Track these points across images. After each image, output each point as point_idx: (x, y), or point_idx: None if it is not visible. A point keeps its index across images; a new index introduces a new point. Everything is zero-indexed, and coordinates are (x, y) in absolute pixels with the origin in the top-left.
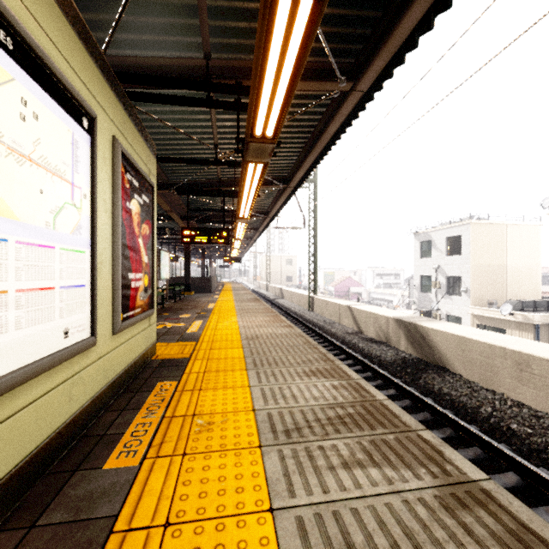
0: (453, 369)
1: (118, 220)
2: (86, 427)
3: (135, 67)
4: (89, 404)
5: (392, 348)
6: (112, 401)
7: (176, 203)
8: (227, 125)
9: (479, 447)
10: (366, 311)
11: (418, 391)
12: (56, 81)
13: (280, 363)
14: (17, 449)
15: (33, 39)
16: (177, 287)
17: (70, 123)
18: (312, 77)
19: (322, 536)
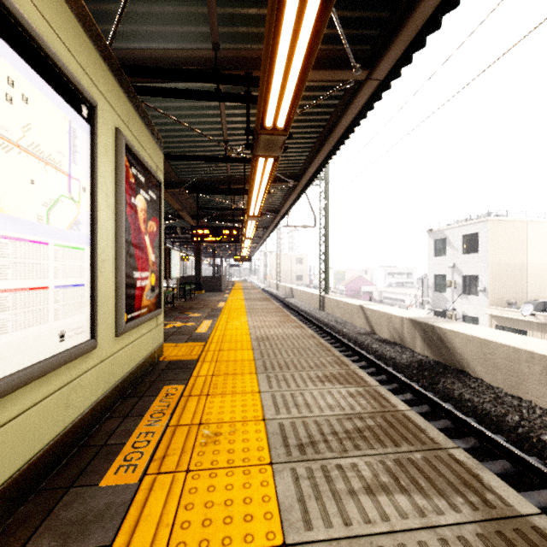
0: (474, 373)
1: (122, 215)
2: (85, 436)
3: (143, 60)
4: (89, 411)
5: (407, 350)
6: (116, 406)
7: (186, 202)
8: (237, 121)
9: (508, 460)
10: (379, 311)
11: (436, 396)
12: (50, 63)
13: (291, 366)
14: (3, 465)
15: (21, 12)
16: (187, 286)
17: (67, 109)
18: (325, 66)
19: None
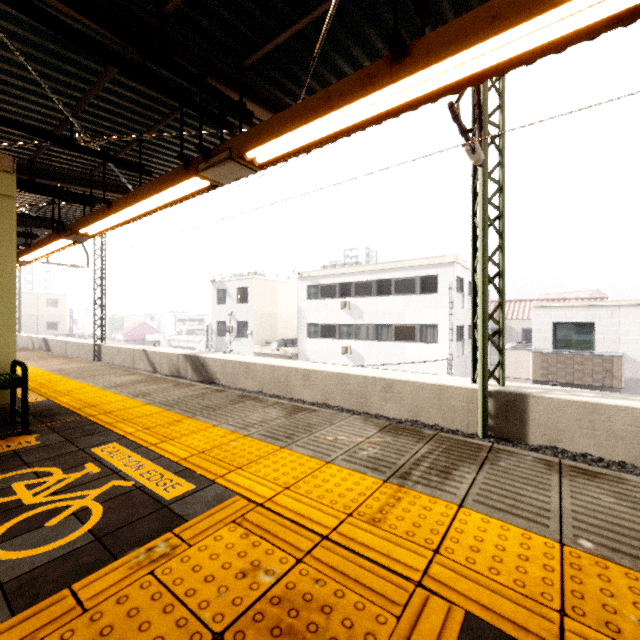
0: (219, 381)
1: None
2: None
3: None
4: None
5: (182, 378)
6: None
7: None
8: None
9: None
10: (161, 352)
11: None
12: None
13: (96, 375)
14: None
15: None
16: None
17: None
18: (118, 190)
19: (136, 393)
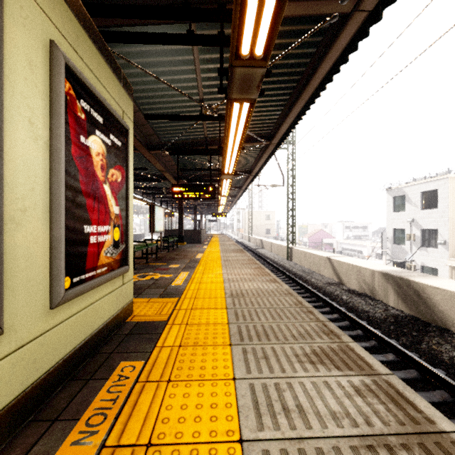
0: None
1: (60, 153)
2: None
3: (110, 0)
4: None
5: (379, 303)
6: (52, 396)
7: (169, 164)
8: (212, 77)
9: None
10: (348, 263)
11: (423, 358)
12: None
13: (271, 335)
14: None
15: None
16: (170, 239)
17: None
18: None
19: None
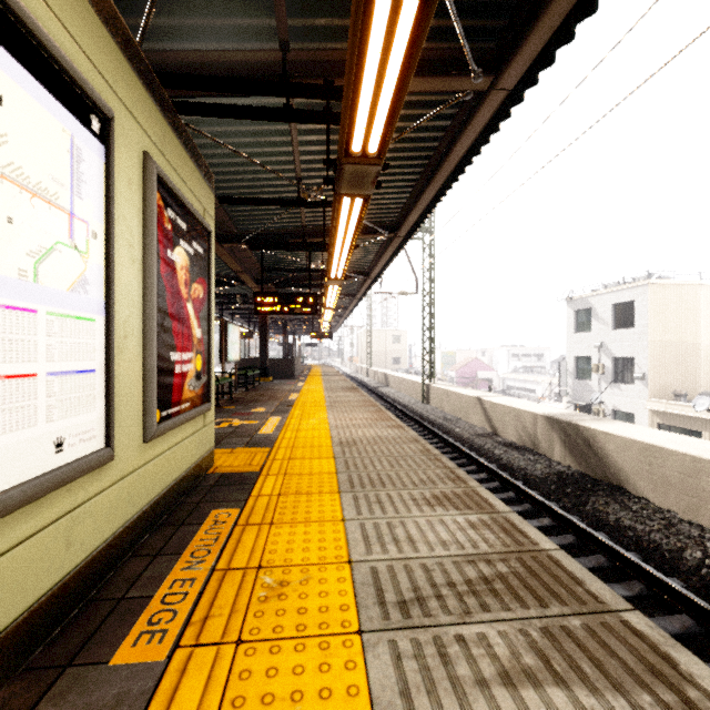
0: (635, 490)
1: (153, 274)
2: (97, 584)
3: (186, 66)
4: (104, 548)
5: (542, 458)
6: (144, 538)
7: (248, 262)
8: (314, 150)
9: (689, 615)
10: (504, 405)
11: (584, 522)
12: (39, 50)
13: (387, 482)
14: None
15: None
16: (249, 372)
17: (67, 119)
18: (434, 71)
19: None
